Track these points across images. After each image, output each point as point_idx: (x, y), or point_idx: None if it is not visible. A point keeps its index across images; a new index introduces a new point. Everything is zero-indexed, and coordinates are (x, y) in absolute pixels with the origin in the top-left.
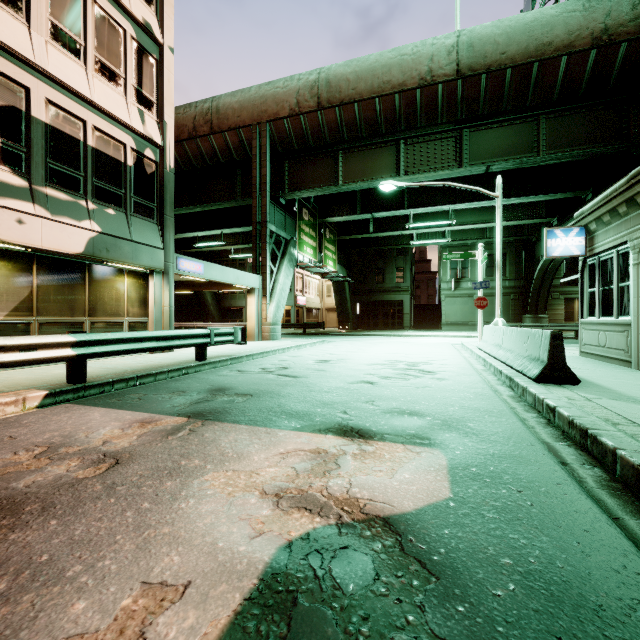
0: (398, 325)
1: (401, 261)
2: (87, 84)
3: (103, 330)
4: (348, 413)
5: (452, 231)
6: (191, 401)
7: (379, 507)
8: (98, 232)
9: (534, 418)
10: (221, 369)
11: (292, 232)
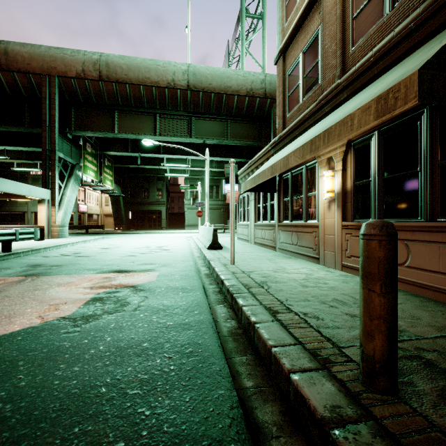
0: (158, 226)
1: (160, 184)
2: None
3: None
4: (120, 266)
5: (191, 169)
6: (20, 271)
7: (130, 284)
8: None
9: (200, 262)
10: (27, 256)
11: (77, 158)
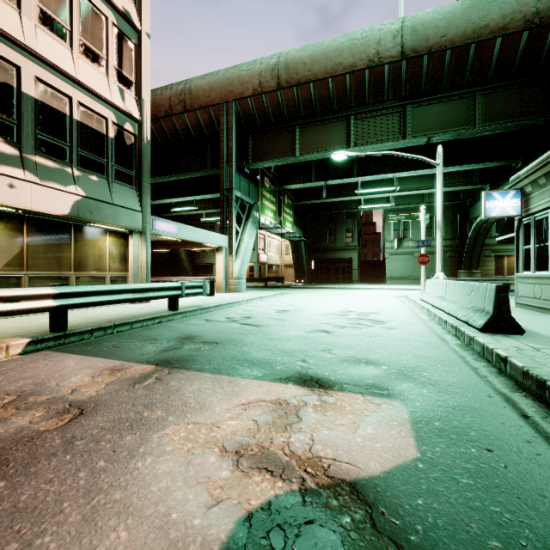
0: (347, 279)
1: (350, 223)
2: (72, 64)
3: (87, 283)
4: (307, 361)
5: (395, 197)
6: (161, 349)
7: (344, 469)
8: (82, 196)
9: (485, 367)
10: (191, 318)
11: (255, 198)
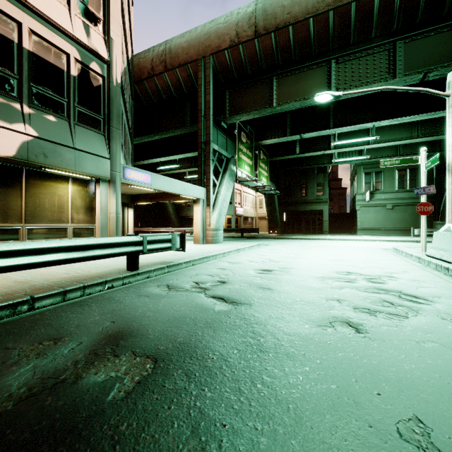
0: (318, 230)
1: (321, 178)
2: None
3: (43, 236)
4: None
5: (367, 151)
6: (31, 384)
7: None
8: (34, 136)
9: None
10: (150, 282)
11: (232, 153)
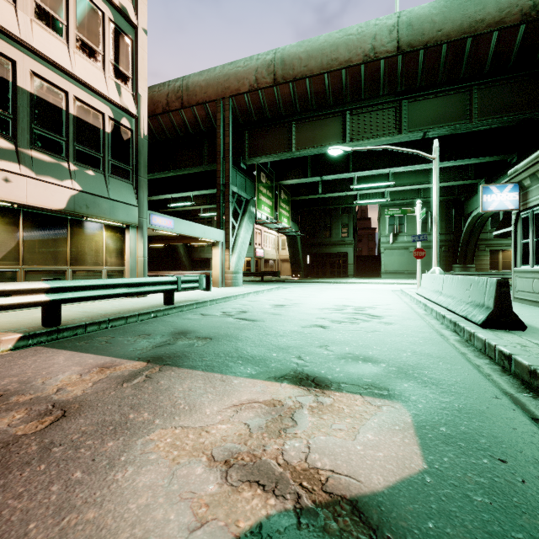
0: (343, 274)
1: (346, 218)
2: (69, 59)
3: (84, 277)
4: (303, 358)
5: (390, 192)
6: (153, 344)
7: (344, 483)
8: (79, 190)
9: (487, 365)
10: (186, 313)
11: (251, 193)
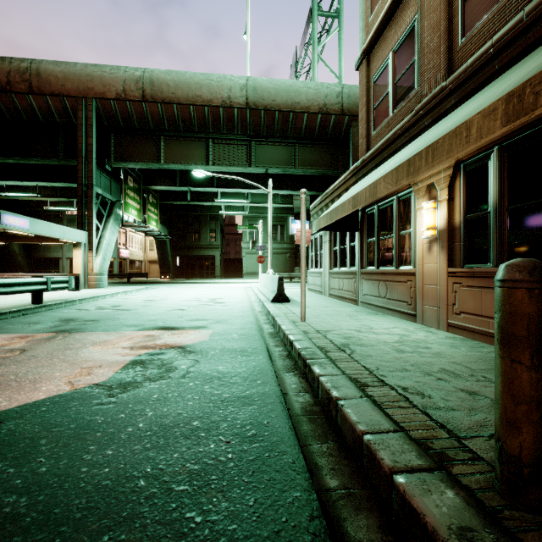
0: (211, 275)
1: (213, 225)
2: None
3: None
4: (166, 322)
5: (250, 206)
6: (50, 326)
7: (178, 345)
8: None
9: (263, 318)
10: (60, 309)
11: (117, 194)
